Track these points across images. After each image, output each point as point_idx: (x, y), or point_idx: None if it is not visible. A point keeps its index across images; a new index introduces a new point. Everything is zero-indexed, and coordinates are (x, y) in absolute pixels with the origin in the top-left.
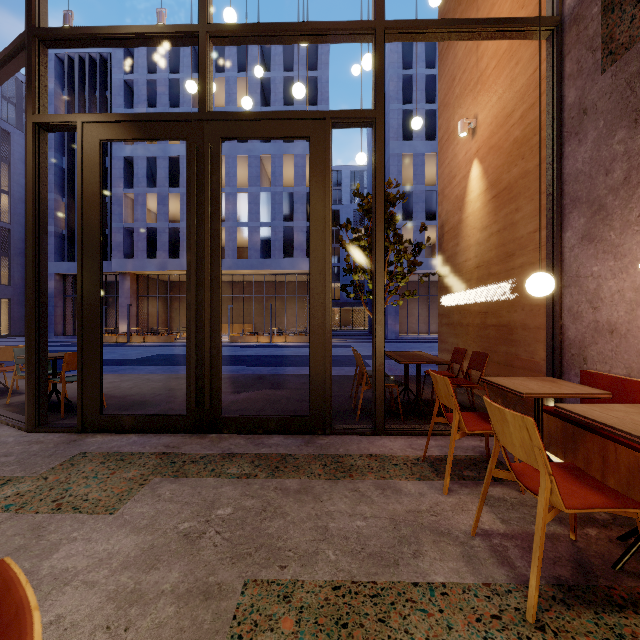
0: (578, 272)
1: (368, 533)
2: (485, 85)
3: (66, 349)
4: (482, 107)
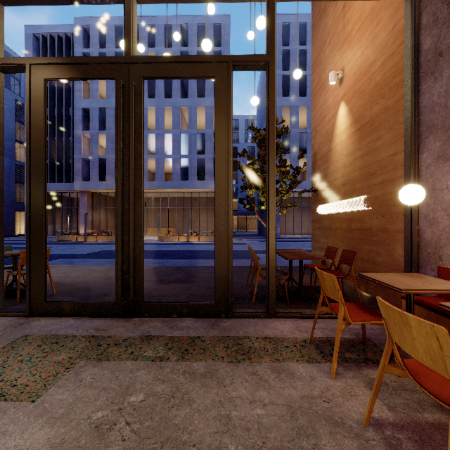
0: (434, 186)
1: (268, 423)
2: (350, 44)
3: None
4: (348, 61)
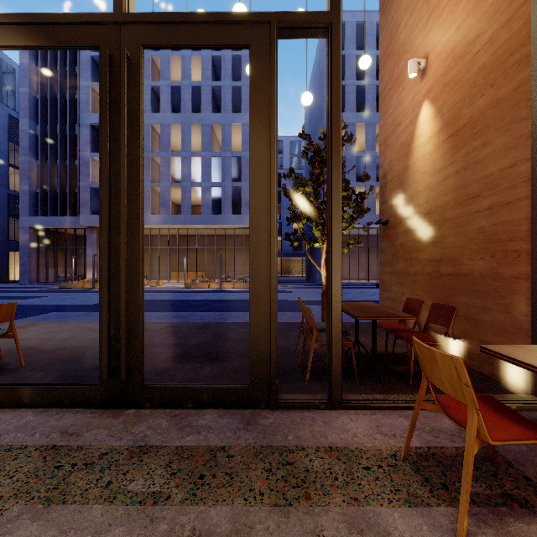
0: None
1: None
2: (438, 19)
3: (34, 295)
4: (434, 44)
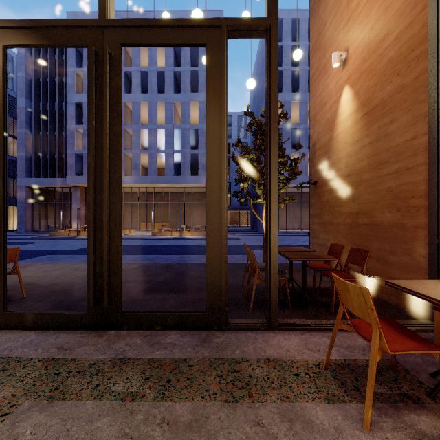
0: None
1: None
2: (356, 20)
3: (29, 241)
4: (353, 40)
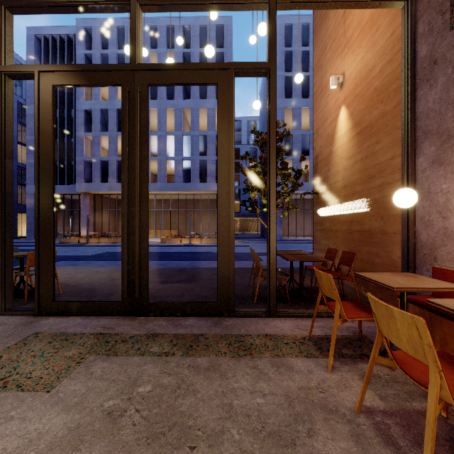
0: (429, 189)
1: (267, 411)
2: (351, 49)
3: None
4: (348, 66)
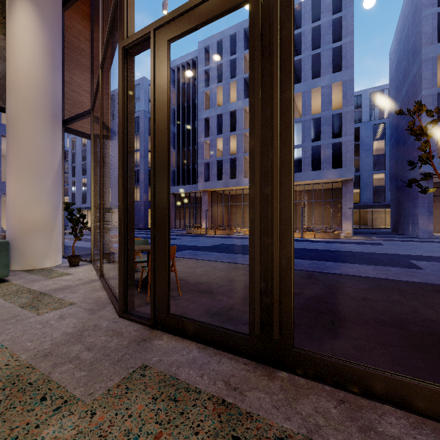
0: None
1: None
2: None
3: (174, 237)
4: None
